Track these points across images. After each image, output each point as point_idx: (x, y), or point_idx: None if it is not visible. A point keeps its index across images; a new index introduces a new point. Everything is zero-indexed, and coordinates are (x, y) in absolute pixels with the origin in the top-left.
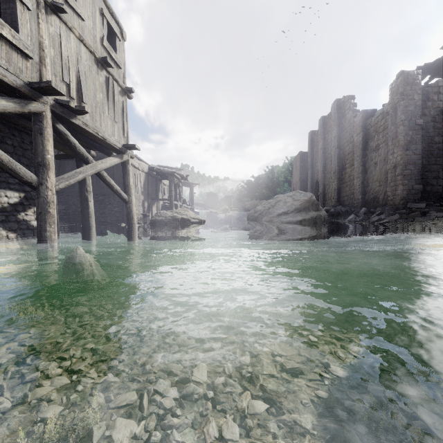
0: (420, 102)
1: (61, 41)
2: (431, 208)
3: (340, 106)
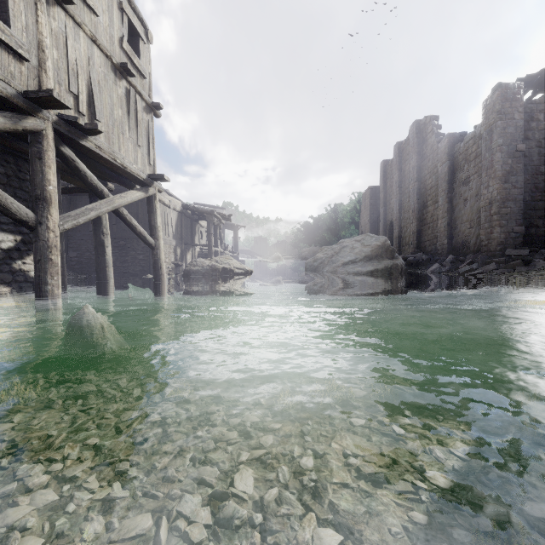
0: (522, 123)
1: (67, 40)
2: (536, 256)
3: (421, 129)
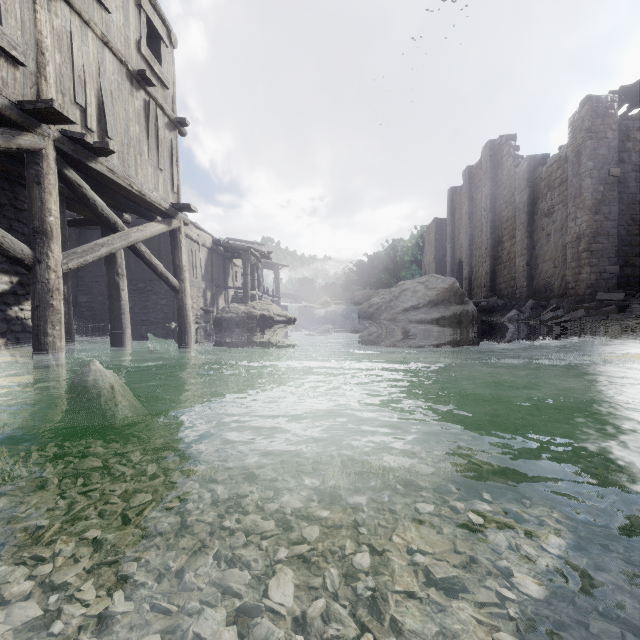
0: (616, 143)
1: (72, 41)
2: (633, 300)
3: (495, 151)
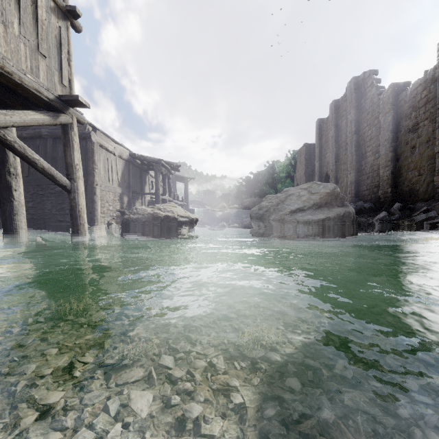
0: None
1: None
2: None
3: (359, 85)
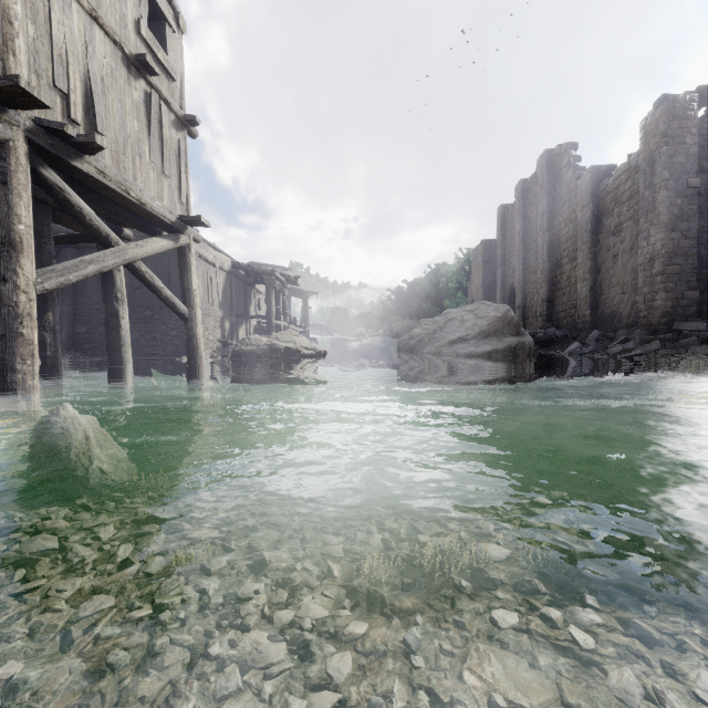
0: (696, 149)
1: (50, 11)
2: None
3: (553, 162)
